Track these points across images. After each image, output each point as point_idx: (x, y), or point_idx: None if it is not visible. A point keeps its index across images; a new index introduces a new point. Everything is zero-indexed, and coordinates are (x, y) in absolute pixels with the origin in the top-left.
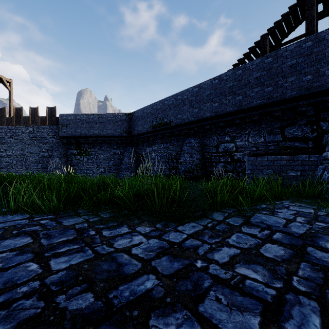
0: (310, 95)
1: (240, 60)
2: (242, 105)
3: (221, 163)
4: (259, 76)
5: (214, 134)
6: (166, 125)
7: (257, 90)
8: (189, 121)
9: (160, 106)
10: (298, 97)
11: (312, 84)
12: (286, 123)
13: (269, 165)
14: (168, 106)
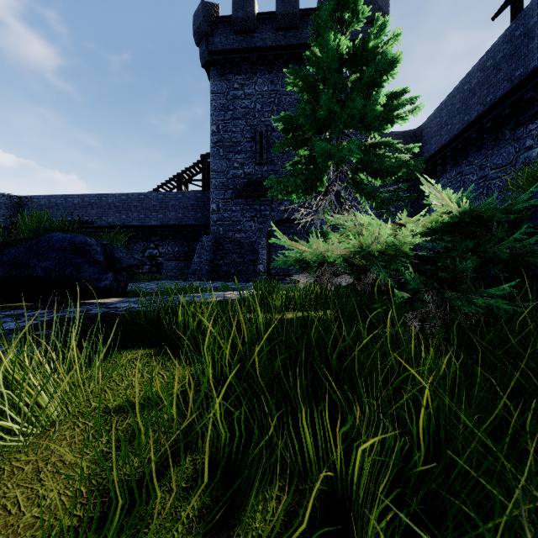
0: (201, 226)
1: (163, 184)
2: (163, 222)
3: (148, 266)
4: (174, 205)
5: (141, 241)
6: (86, 224)
7: (173, 214)
8: (116, 225)
9: (77, 201)
10: (195, 226)
11: (201, 220)
12: (191, 240)
13: (175, 267)
14: (89, 204)
